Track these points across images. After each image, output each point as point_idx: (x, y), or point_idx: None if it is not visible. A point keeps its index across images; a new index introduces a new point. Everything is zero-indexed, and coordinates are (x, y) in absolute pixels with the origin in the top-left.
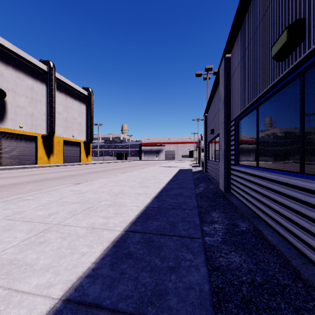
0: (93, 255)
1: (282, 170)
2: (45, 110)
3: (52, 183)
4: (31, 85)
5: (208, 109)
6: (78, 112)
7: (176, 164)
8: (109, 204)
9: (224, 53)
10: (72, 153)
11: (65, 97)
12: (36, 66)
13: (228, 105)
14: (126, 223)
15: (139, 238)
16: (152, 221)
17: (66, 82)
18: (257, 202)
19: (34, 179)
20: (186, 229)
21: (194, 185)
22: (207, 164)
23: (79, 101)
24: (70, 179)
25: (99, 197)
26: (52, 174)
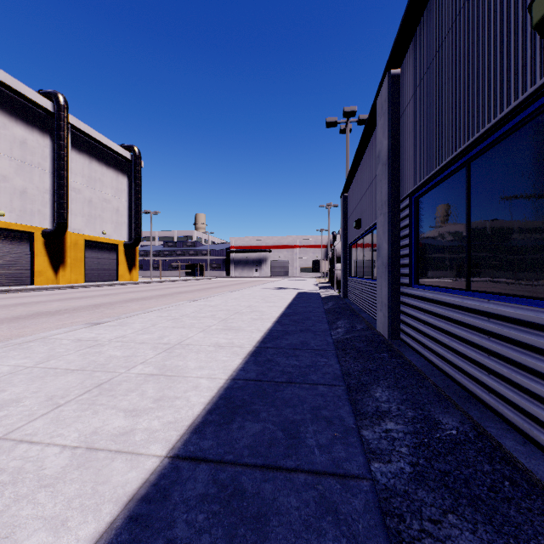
0: None
1: None
2: (48, 183)
3: (49, 323)
4: (21, 137)
5: (351, 183)
6: (112, 190)
7: (292, 284)
8: (148, 373)
9: (387, 66)
10: (102, 265)
11: (89, 162)
12: (31, 102)
13: (395, 169)
14: (179, 430)
15: (204, 485)
16: (243, 422)
17: (90, 134)
18: (472, 366)
19: (15, 315)
20: (325, 444)
21: (328, 325)
22: (348, 283)
23: (115, 170)
24: (88, 314)
25: (133, 354)
26: (57, 304)
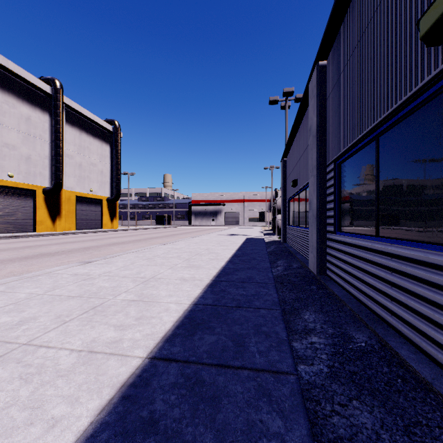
0: (73, 425)
1: (432, 243)
2: (48, 151)
3: (51, 261)
4: (26, 115)
5: (289, 150)
6: (98, 156)
7: (242, 231)
8: (130, 299)
9: (316, 58)
10: (90, 216)
11: (79, 133)
12: (34, 86)
13: (322, 140)
14: (155, 340)
15: (175, 377)
16: (203, 334)
17: (80, 112)
18: (380, 295)
19: (23, 255)
20: (263, 350)
21: (269, 264)
22: (287, 230)
23: (100, 140)
24: (81, 255)
25: (117, 285)
26: (55, 247)
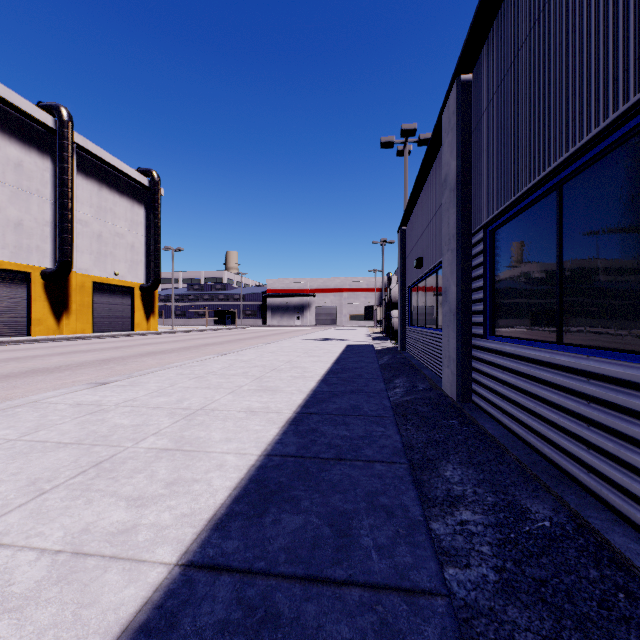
0: None
1: None
2: (49, 214)
3: (46, 382)
4: (15, 159)
5: (410, 214)
6: (126, 223)
7: (340, 334)
8: (161, 448)
9: (457, 70)
10: (114, 311)
11: (98, 189)
12: (27, 116)
13: (465, 195)
14: (196, 526)
15: (225, 607)
16: (280, 513)
17: (99, 156)
18: (566, 438)
19: (4, 372)
20: (385, 544)
21: (384, 385)
22: (407, 333)
23: (130, 198)
24: (95, 371)
25: (143, 423)
26: (57, 359)
